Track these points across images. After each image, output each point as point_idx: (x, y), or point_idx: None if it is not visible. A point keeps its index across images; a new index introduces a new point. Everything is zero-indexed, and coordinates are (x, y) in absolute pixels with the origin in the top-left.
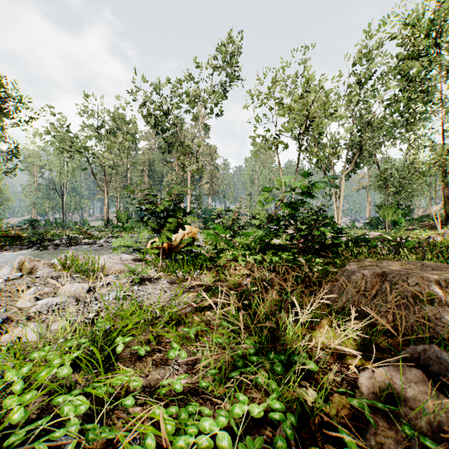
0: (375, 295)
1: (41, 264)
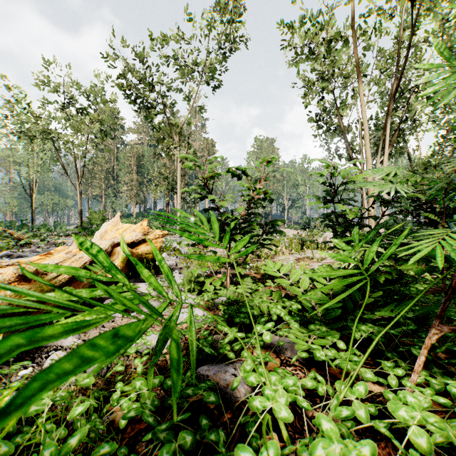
0: None
1: None
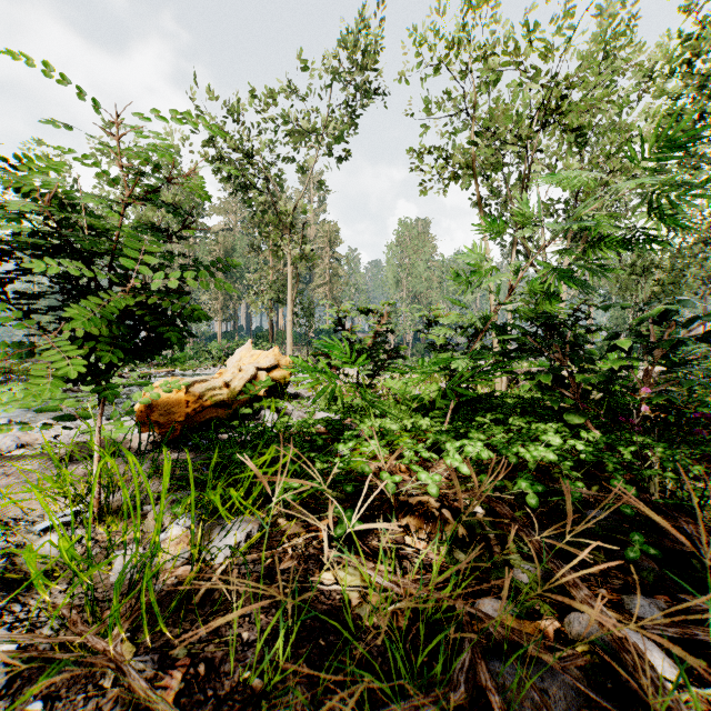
0: None
1: None
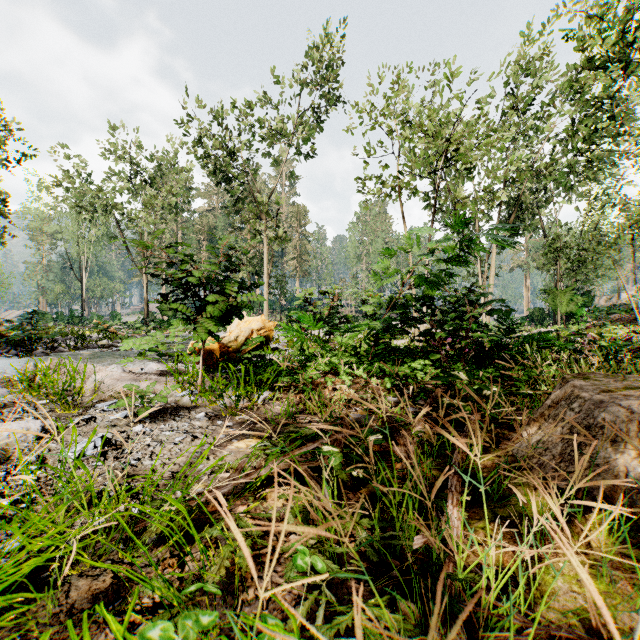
0: None
1: None
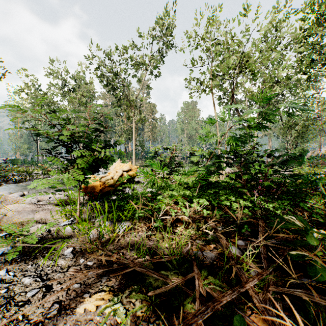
0: None
1: None
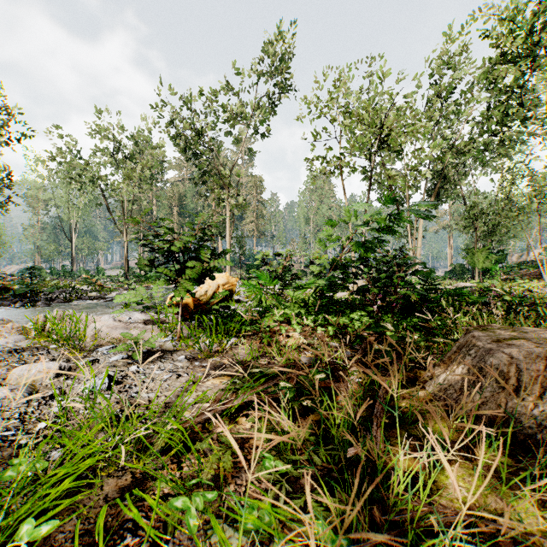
0: (541, 395)
1: (7, 329)
